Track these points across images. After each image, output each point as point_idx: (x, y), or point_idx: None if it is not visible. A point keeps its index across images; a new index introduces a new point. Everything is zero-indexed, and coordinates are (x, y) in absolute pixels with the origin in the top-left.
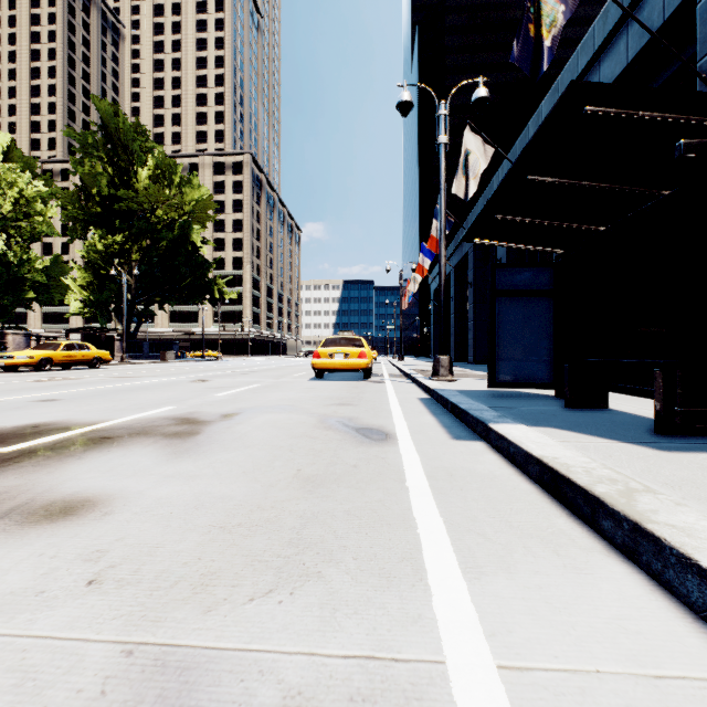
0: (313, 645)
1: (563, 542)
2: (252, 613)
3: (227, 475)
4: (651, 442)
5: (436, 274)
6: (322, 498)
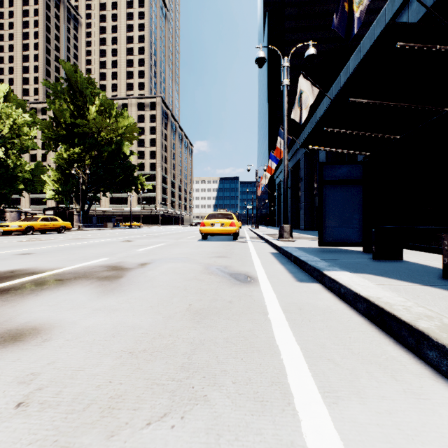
0: None
1: (397, 368)
2: (148, 439)
3: (138, 309)
4: (443, 285)
5: (279, 173)
6: (207, 328)
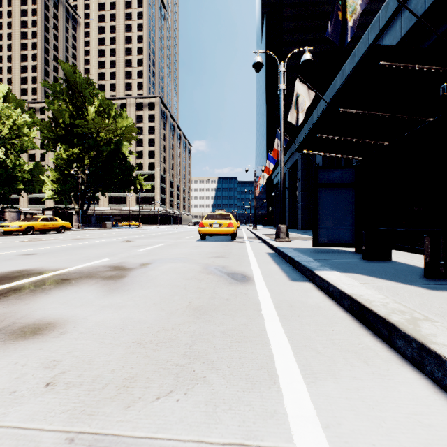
0: (201, 434)
1: (370, 355)
2: (158, 409)
3: (142, 306)
4: (423, 284)
5: (277, 173)
6: (205, 322)
